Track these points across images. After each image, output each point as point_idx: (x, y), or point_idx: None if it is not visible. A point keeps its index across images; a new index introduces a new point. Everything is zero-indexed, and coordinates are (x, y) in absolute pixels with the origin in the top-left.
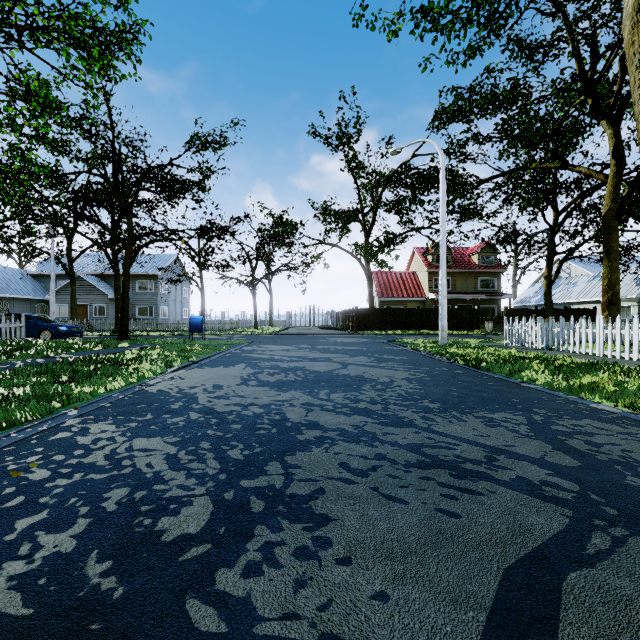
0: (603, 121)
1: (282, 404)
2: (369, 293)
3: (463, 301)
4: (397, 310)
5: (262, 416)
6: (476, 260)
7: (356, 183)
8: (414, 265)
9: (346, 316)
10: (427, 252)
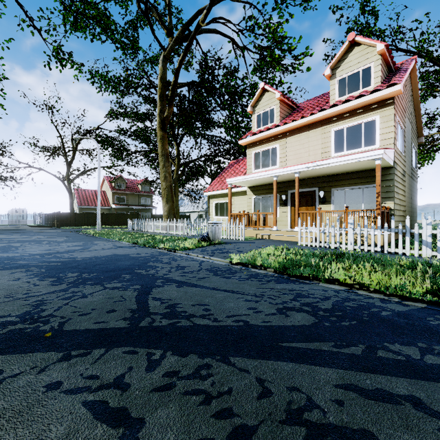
0: (175, 142)
1: (11, 245)
2: (70, 203)
3: (133, 209)
4: (89, 214)
5: (5, 246)
6: (140, 188)
7: (59, 133)
8: (105, 186)
9: (53, 217)
10: (112, 180)
